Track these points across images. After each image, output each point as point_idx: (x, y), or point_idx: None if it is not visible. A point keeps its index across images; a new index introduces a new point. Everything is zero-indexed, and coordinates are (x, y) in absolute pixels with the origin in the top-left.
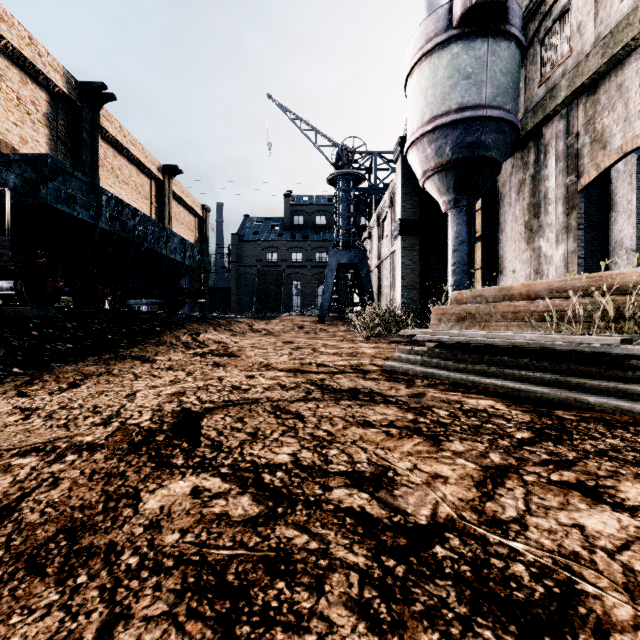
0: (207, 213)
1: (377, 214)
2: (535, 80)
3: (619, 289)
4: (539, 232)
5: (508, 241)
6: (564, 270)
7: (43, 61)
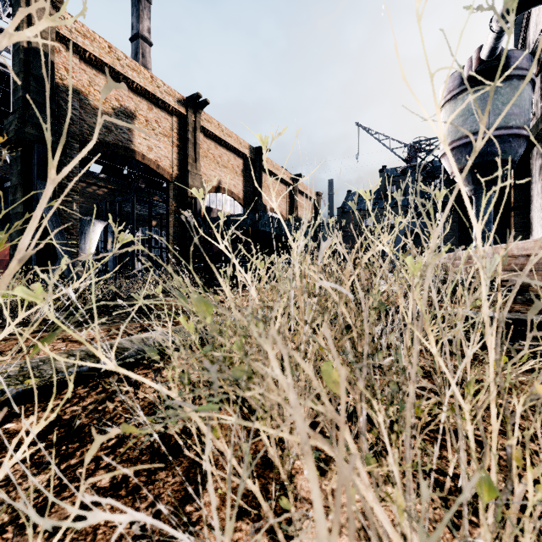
0: (319, 197)
1: None
2: None
3: (470, 257)
4: None
5: (534, 210)
6: None
7: (241, 146)
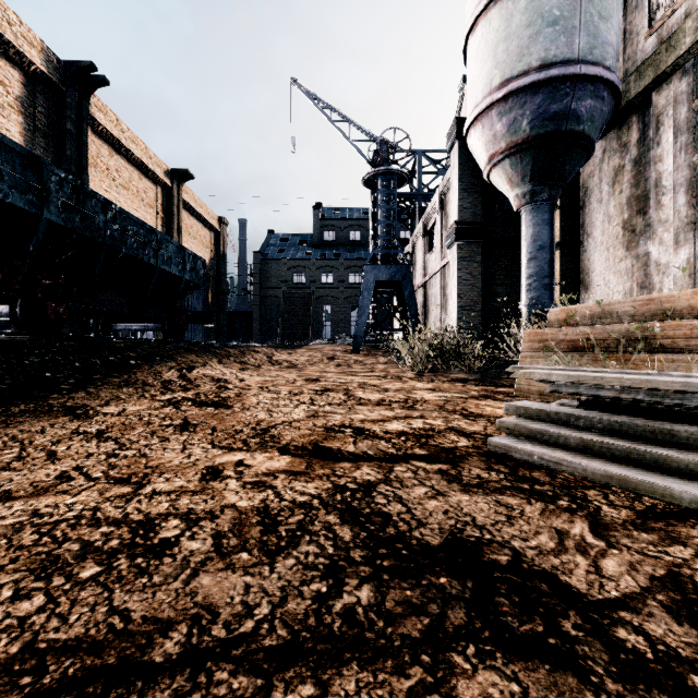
0: (225, 227)
1: (423, 222)
2: (640, 32)
3: None
4: (646, 233)
5: (597, 248)
6: (689, 282)
7: (14, 31)
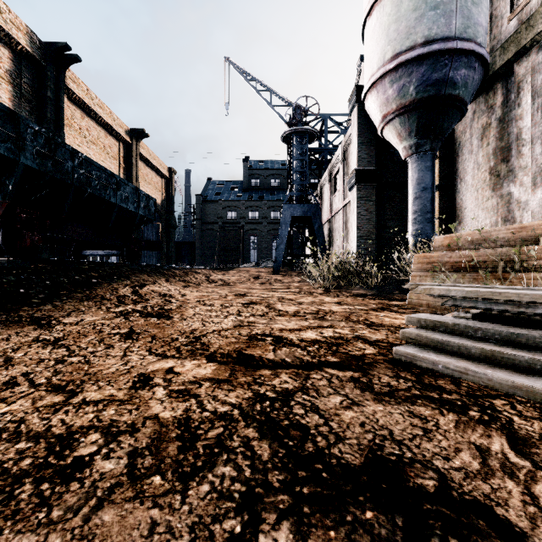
0: (173, 175)
1: (329, 170)
2: (504, 15)
3: None
4: (509, 177)
5: (468, 189)
6: None
7: (4, 17)
